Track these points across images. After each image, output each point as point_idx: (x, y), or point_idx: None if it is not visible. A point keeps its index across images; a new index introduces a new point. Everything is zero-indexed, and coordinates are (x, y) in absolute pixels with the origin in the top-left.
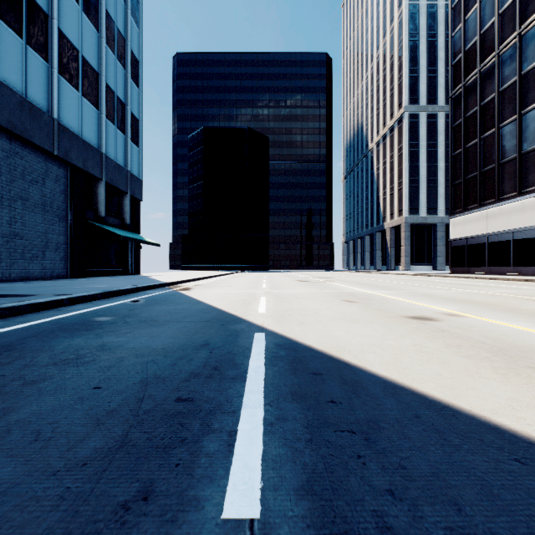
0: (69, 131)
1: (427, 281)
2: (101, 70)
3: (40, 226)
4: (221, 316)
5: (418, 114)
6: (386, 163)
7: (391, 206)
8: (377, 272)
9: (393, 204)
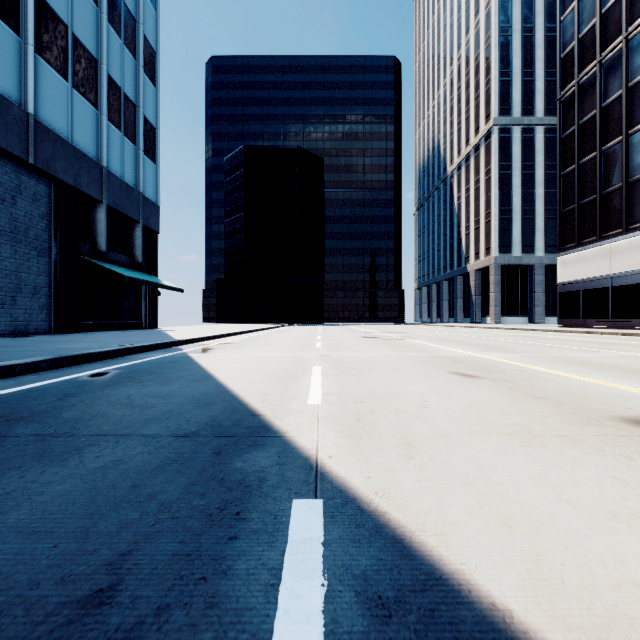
0: (53, 133)
1: (541, 337)
2: (101, 56)
3: (8, 262)
4: (229, 417)
5: (510, 128)
6: (470, 190)
7: (476, 244)
8: (461, 326)
9: (478, 241)
